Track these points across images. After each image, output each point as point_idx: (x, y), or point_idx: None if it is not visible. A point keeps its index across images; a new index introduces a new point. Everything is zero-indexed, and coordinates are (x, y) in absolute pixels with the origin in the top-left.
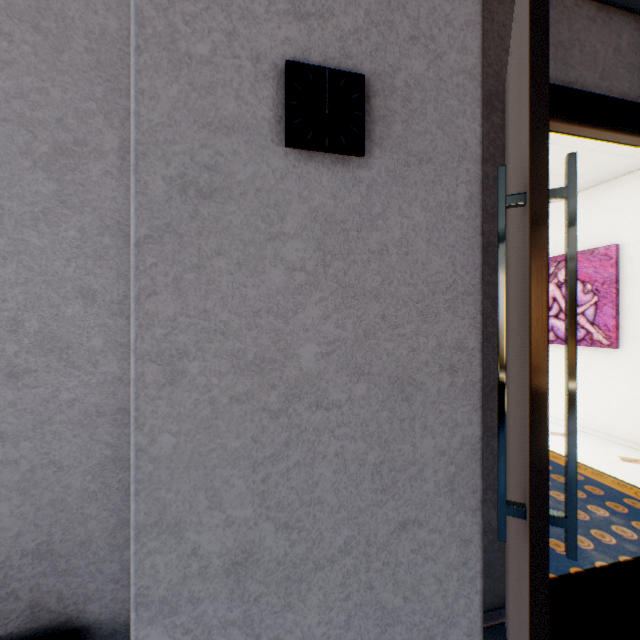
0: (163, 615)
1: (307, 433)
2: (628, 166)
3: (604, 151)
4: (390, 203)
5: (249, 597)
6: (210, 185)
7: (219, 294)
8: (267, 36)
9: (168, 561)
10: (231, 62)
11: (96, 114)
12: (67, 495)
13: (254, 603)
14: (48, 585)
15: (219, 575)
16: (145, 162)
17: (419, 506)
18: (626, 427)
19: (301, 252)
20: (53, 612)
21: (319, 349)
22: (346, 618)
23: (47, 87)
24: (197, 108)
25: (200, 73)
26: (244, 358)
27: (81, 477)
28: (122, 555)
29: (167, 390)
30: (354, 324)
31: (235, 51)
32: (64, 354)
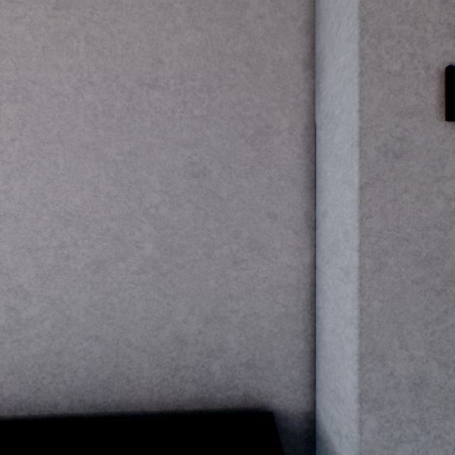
0: (374, 408)
1: None
2: None
3: None
4: None
5: (422, 406)
6: (400, 150)
7: (405, 216)
8: (433, 52)
9: (377, 377)
10: (412, 72)
11: (276, 109)
12: (262, 333)
13: (425, 411)
14: (252, 384)
15: (405, 390)
16: (364, 139)
17: None
18: None
19: (454, 188)
20: (255, 400)
21: None
22: None
23: (252, 97)
24: (392, 103)
25: (394, 82)
26: (419, 256)
27: (269, 323)
28: (290, 372)
29: (376, 274)
30: None
31: (414, 65)
32: (260, 251)
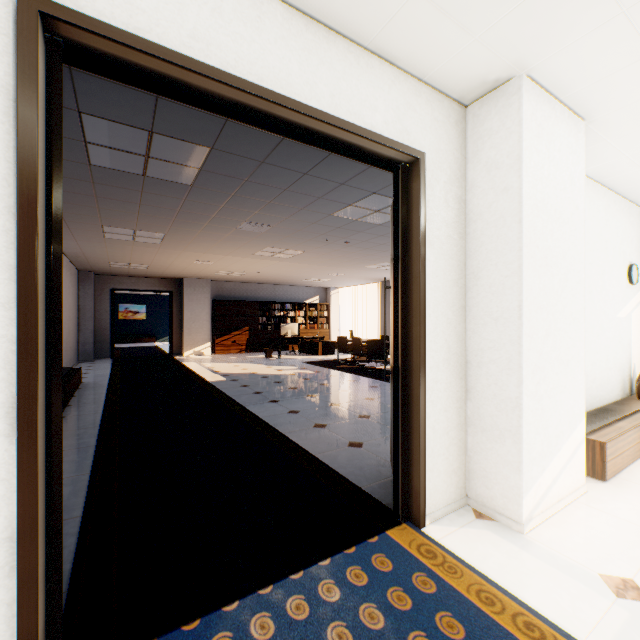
0: None
1: None
2: None
3: None
4: None
5: None
6: None
7: None
8: None
9: None
10: None
11: None
12: None
13: None
14: None
15: None
16: None
17: None
18: None
19: None
20: None
21: None
22: None
23: None
24: None
25: None
26: None
27: None
28: None
29: None
30: None
31: None
32: None
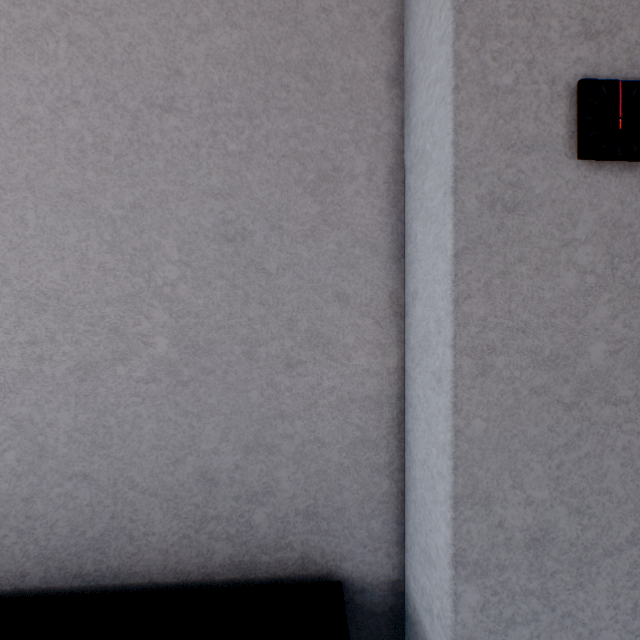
0: (475, 575)
1: (596, 426)
2: None
3: None
4: None
5: (545, 571)
6: (512, 200)
7: (520, 297)
8: (560, 59)
9: (479, 529)
10: (530, 88)
11: (349, 144)
12: (327, 467)
13: (549, 578)
14: (314, 541)
15: (520, 548)
16: (461, 184)
17: None
18: None
19: (590, 256)
20: (317, 564)
21: (607, 347)
22: (632, 606)
23: (313, 125)
24: (502, 133)
25: (504, 102)
26: (541, 354)
27: (337, 453)
28: (368, 524)
29: (478, 381)
30: (639, 324)
31: (533, 77)
32: (325, 349)
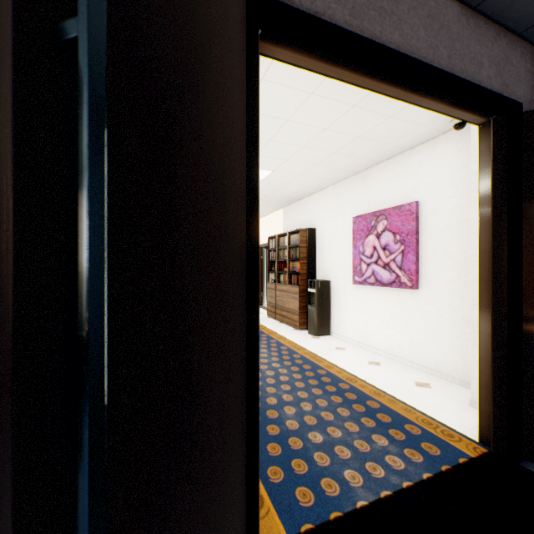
0: None
1: None
2: (423, 135)
3: (401, 118)
4: None
5: None
6: None
7: None
8: None
9: None
10: None
11: None
12: None
13: None
14: None
15: None
16: None
17: None
18: (423, 355)
19: None
20: None
21: None
22: None
23: None
24: None
25: None
26: None
27: None
28: None
29: None
30: None
31: None
32: None
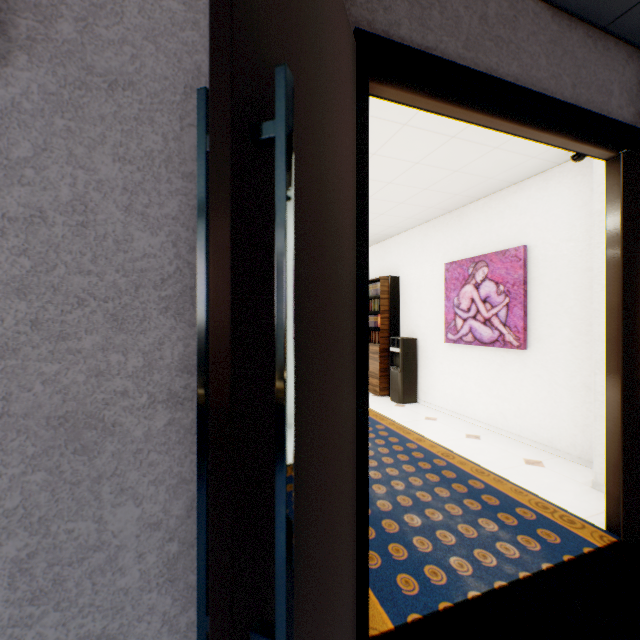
0: None
1: None
2: (533, 167)
3: (508, 149)
4: (51, 143)
5: None
6: None
7: None
8: None
9: None
10: None
11: None
12: None
13: None
14: None
15: None
16: None
17: (110, 612)
18: (533, 428)
19: None
20: None
21: None
22: None
23: None
24: None
25: None
26: None
27: None
28: None
29: None
30: None
31: None
32: None
